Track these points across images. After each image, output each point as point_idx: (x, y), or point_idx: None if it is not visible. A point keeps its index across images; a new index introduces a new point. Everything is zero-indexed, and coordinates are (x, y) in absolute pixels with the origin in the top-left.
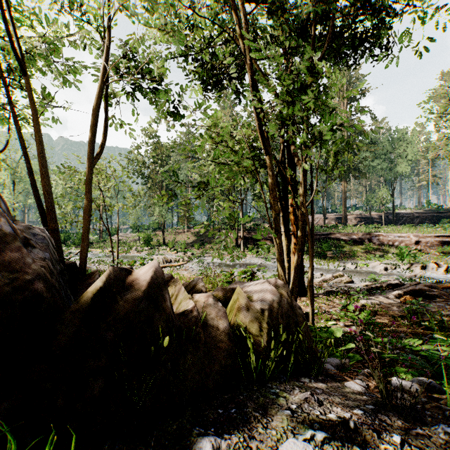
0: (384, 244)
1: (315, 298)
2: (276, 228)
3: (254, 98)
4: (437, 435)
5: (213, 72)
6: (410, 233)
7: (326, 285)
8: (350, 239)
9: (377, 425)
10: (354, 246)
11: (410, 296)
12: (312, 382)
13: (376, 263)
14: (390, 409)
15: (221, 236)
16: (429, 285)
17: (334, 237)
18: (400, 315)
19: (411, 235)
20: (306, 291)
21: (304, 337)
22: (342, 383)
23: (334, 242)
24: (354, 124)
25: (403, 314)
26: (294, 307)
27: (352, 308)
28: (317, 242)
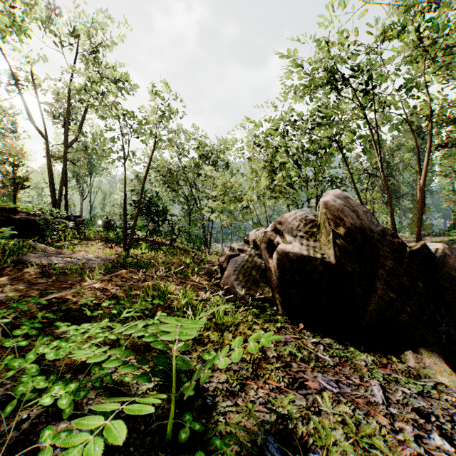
0: None
1: None
2: None
3: None
4: None
5: None
6: None
7: None
8: None
9: None
10: None
11: None
12: None
13: None
14: None
15: None
16: None
17: None
18: None
19: None
20: None
21: None
22: None
23: None
24: None
25: None
26: None
27: None
28: None
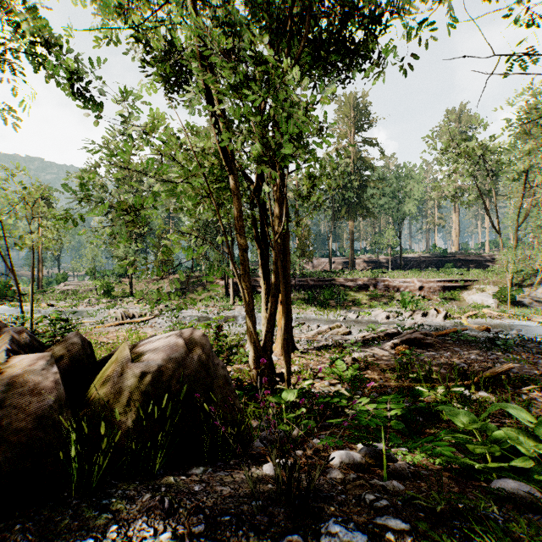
0: (389, 290)
1: (304, 354)
2: (244, 268)
3: (203, 94)
4: (317, 539)
5: (179, 68)
6: (416, 278)
7: (321, 338)
8: (355, 285)
9: (238, 537)
10: (359, 293)
11: (406, 346)
12: (206, 473)
13: (379, 311)
14: (284, 503)
15: (152, 275)
16: (425, 332)
17: (338, 283)
18: (391, 367)
19: (416, 280)
20: (294, 346)
21: (216, 408)
22: (261, 466)
23: (338, 289)
24: (361, 156)
25: (395, 366)
26: (217, 366)
27: (340, 363)
28: (320, 290)
